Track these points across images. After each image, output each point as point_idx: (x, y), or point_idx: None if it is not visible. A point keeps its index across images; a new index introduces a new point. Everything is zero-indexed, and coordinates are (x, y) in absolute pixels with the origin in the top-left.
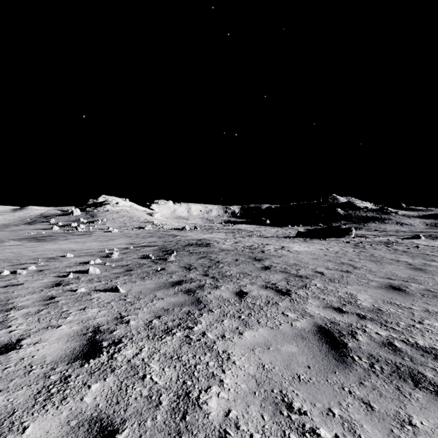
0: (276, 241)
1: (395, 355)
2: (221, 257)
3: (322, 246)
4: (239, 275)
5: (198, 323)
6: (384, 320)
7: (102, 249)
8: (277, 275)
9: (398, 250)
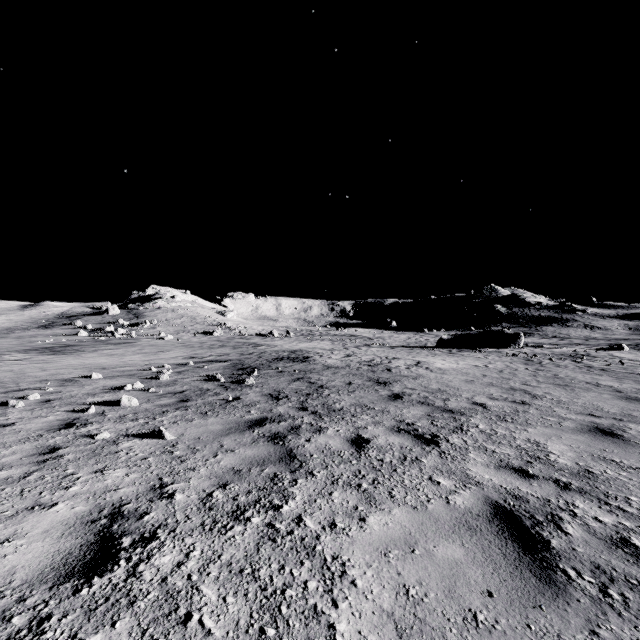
0: (407, 353)
1: (639, 567)
2: (326, 379)
3: (478, 361)
4: (354, 409)
5: (289, 498)
6: (602, 493)
7: (148, 366)
8: (414, 409)
9: (593, 367)
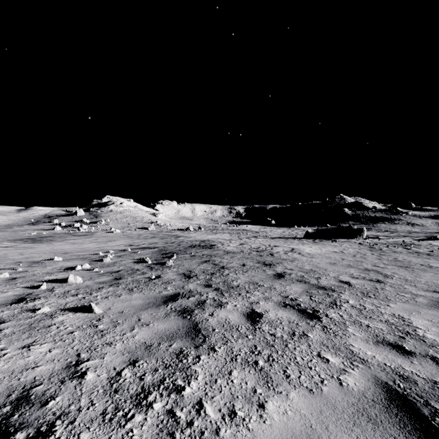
0: (283, 242)
1: None
2: (226, 261)
3: (335, 248)
4: (248, 286)
5: (191, 377)
6: None
7: (98, 251)
8: (295, 286)
9: (421, 253)
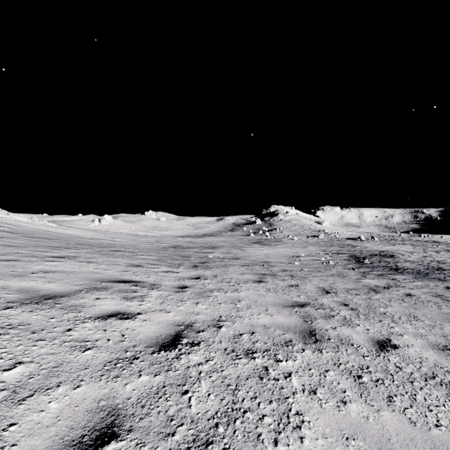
0: None
1: None
2: (405, 265)
3: None
4: (417, 273)
5: (395, 279)
6: None
7: (312, 253)
8: (447, 276)
9: None
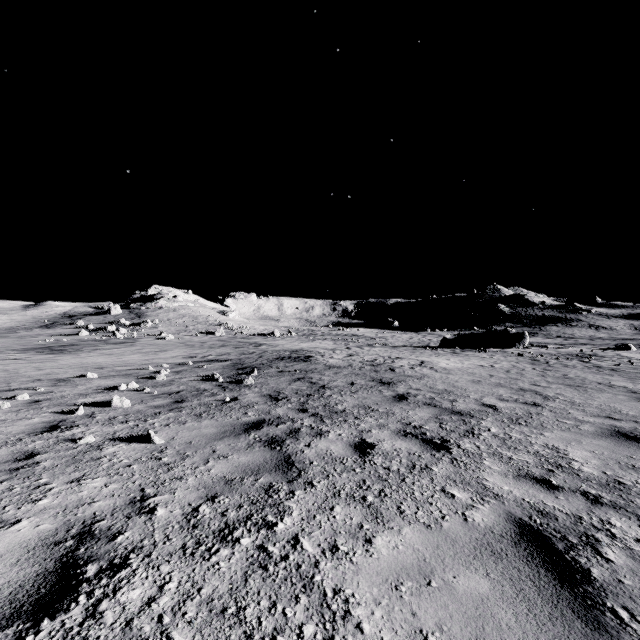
0: (410, 353)
1: None
2: (327, 379)
3: (483, 361)
4: (357, 410)
5: (285, 513)
6: (639, 508)
7: (146, 365)
8: (421, 411)
9: (602, 367)
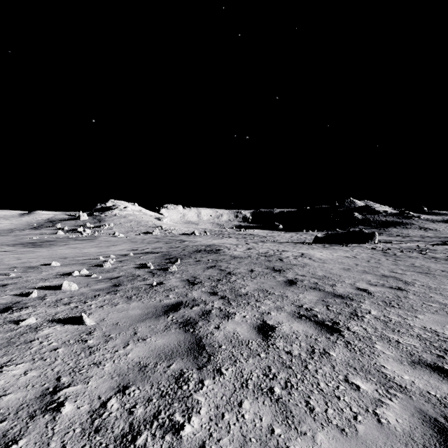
0: (292, 247)
1: None
2: (233, 267)
3: (347, 253)
4: (257, 294)
5: (192, 410)
6: None
7: (99, 256)
8: (308, 294)
9: (438, 258)
